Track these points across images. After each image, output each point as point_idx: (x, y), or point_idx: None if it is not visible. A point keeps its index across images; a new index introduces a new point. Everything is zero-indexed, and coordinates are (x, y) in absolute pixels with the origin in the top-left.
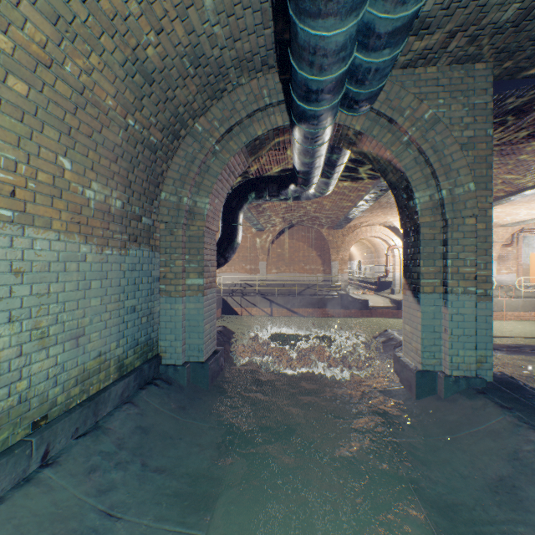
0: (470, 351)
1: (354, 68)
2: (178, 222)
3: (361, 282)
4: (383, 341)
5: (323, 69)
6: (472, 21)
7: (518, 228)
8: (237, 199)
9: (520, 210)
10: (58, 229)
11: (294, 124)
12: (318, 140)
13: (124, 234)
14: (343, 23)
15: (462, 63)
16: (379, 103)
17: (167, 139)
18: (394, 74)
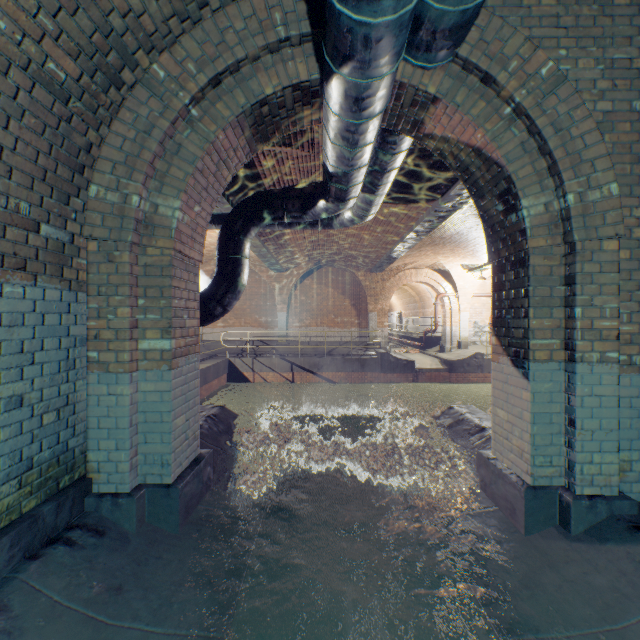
0: (610, 455)
1: None
2: (122, 240)
3: (403, 338)
4: (449, 424)
5: None
6: None
7: None
8: (241, 220)
9: None
10: None
11: (328, 70)
12: (367, 104)
13: None
14: None
15: None
16: (468, 46)
17: (92, 79)
18: (491, 4)
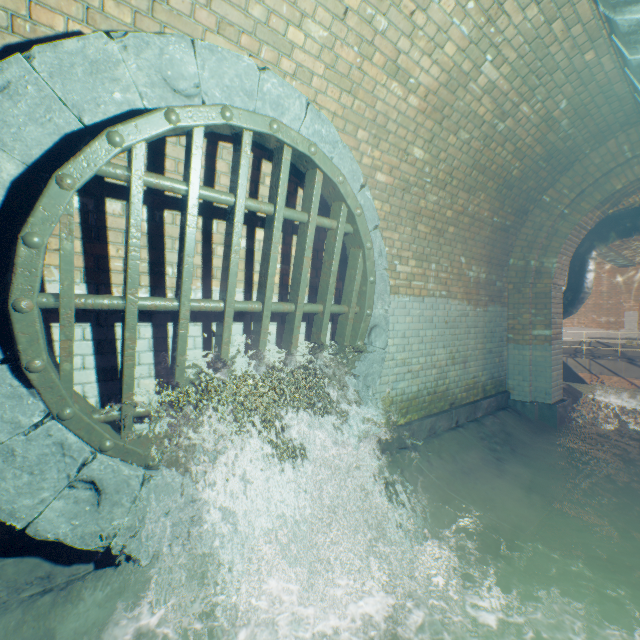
0: None
1: None
2: (524, 282)
3: None
4: None
5: None
6: None
7: None
8: (586, 243)
9: None
10: (458, 298)
11: None
12: None
13: (485, 296)
14: None
15: None
16: None
17: (517, 218)
18: None
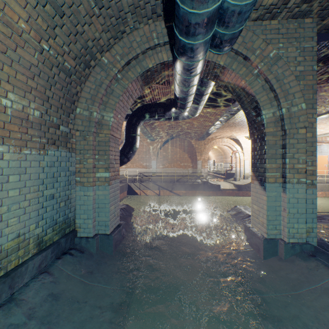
0: (302, 224)
1: (223, 12)
2: (89, 131)
3: (215, 174)
4: (234, 214)
5: (202, 2)
6: None
7: None
8: (136, 118)
9: None
10: None
11: (176, 58)
12: (193, 71)
13: (43, 138)
14: None
15: (296, 17)
16: (237, 44)
17: (80, 66)
18: (248, 25)
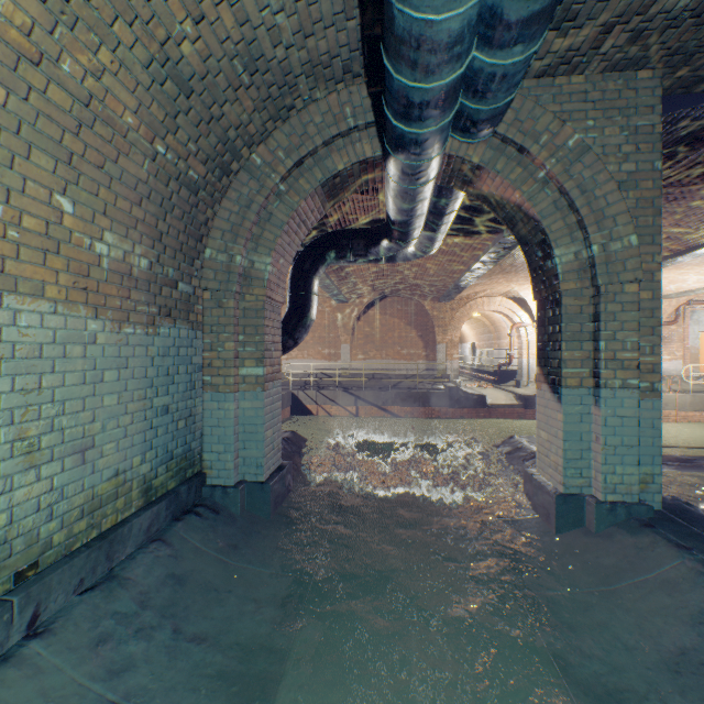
0: (631, 467)
1: (472, 75)
2: (228, 290)
3: (476, 372)
4: (508, 452)
5: (430, 72)
6: (637, 8)
7: (685, 300)
8: (311, 260)
9: (688, 275)
10: (55, 297)
11: (388, 154)
12: (420, 176)
13: (153, 306)
14: (459, 1)
15: (620, 69)
16: (505, 125)
17: (213, 174)
18: (526, 86)
